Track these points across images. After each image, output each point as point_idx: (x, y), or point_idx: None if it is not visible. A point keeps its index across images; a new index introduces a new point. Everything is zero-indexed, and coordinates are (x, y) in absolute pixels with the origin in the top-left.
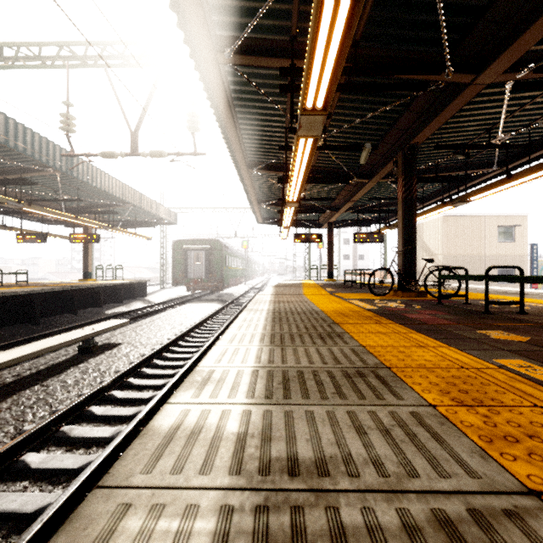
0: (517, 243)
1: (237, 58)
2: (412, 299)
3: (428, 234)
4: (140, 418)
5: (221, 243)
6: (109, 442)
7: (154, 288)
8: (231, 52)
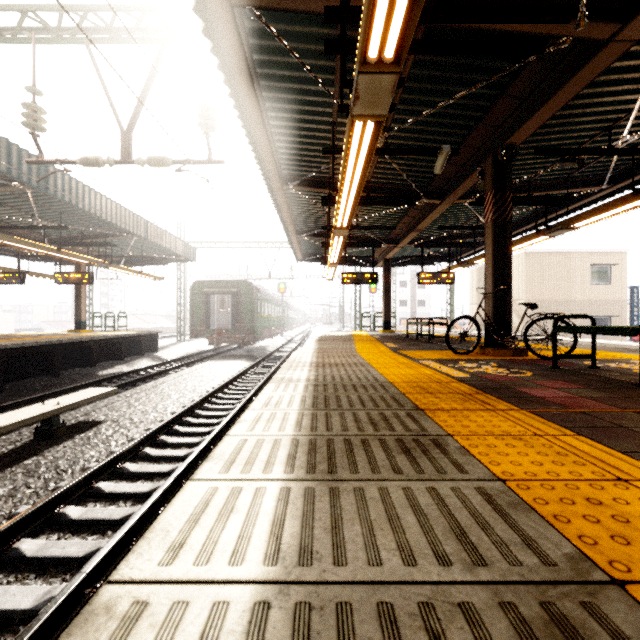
0: (613, 286)
1: None
2: (510, 360)
3: None
4: (87, 573)
5: (251, 286)
6: (30, 619)
7: (170, 341)
8: None
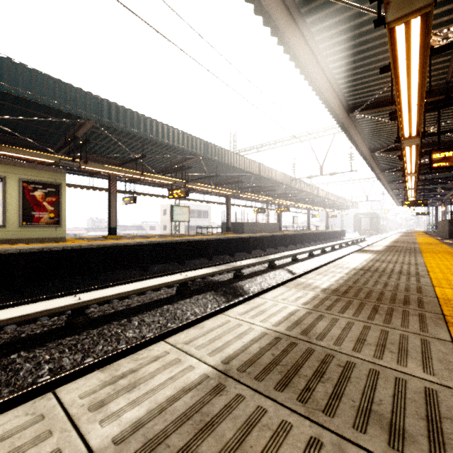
0: None
1: (398, 196)
2: None
3: None
4: None
5: (377, 214)
6: None
7: None
8: (397, 196)
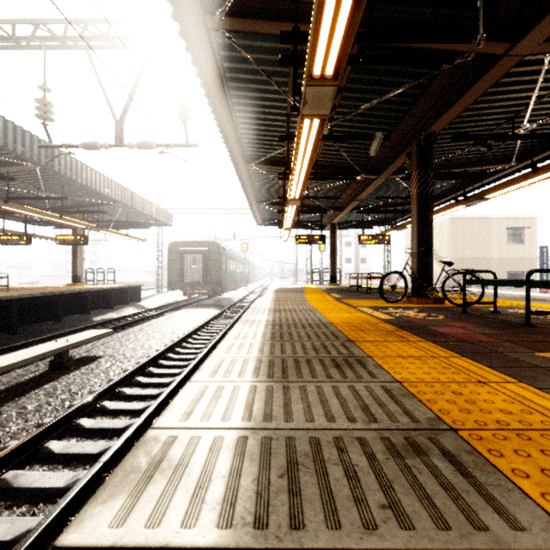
0: (526, 246)
1: (230, 22)
2: (430, 307)
3: (434, 236)
4: (104, 462)
5: (218, 246)
6: (63, 494)
7: (150, 293)
8: (222, 13)
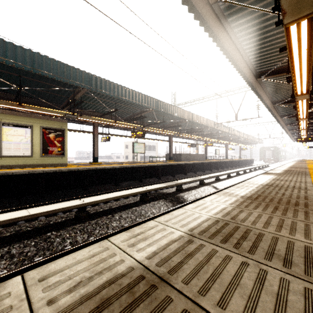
0: None
1: (294, 134)
2: None
3: None
4: None
5: (277, 148)
6: None
7: None
8: (293, 134)
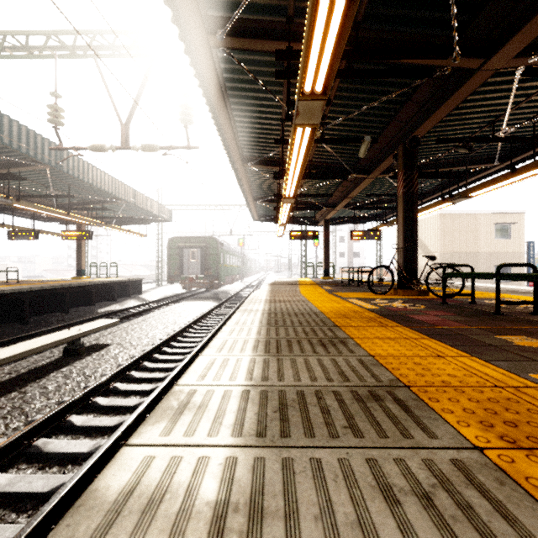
0: (513, 241)
1: (230, 41)
2: (414, 298)
3: (424, 232)
4: (122, 431)
5: (216, 241)
6: (87, 458)
7: (150, 286)
8: (223, 33)
